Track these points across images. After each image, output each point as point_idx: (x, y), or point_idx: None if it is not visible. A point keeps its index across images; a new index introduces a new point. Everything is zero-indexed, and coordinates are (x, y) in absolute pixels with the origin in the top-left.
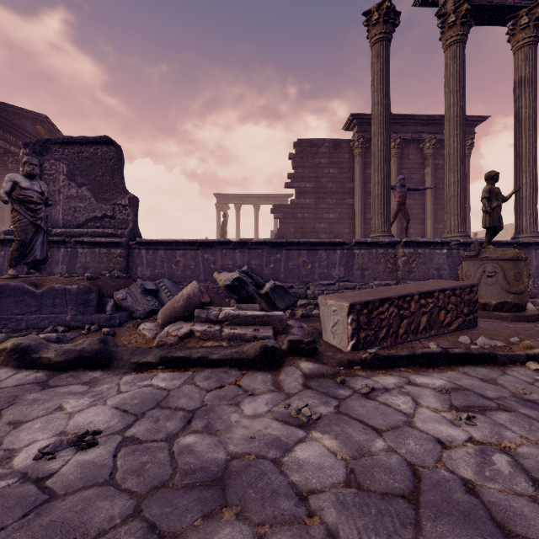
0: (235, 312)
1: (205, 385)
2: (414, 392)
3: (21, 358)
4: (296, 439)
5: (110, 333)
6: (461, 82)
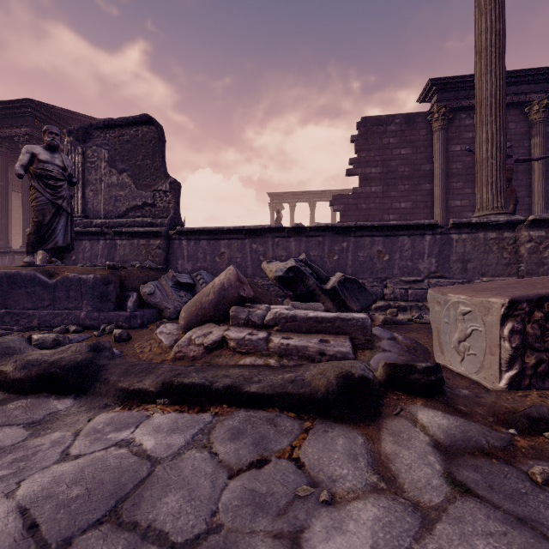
0: (289, 312)
1: (230, 453)
2: None
3: None
4: None
5: (122, 336)
6: None
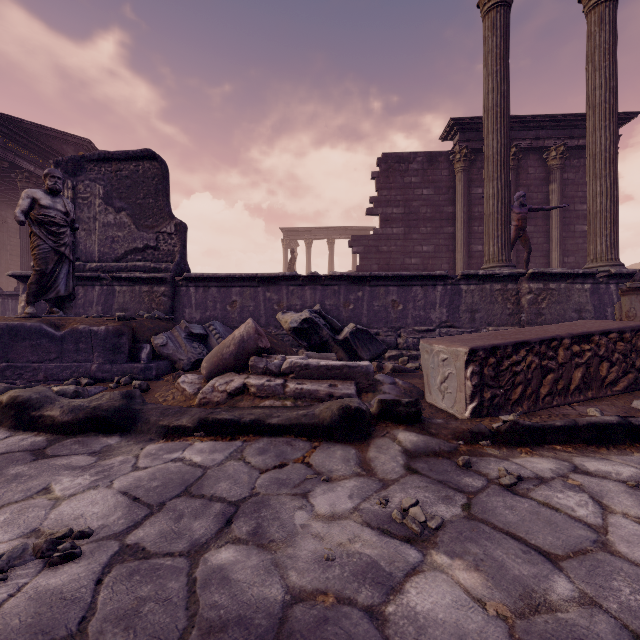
0: (303, 361)
1: (259, 462)
2: (590, 485)
3: (18, 416)
4: (406, 565)
5: (142, 386)
6: (611, 55)
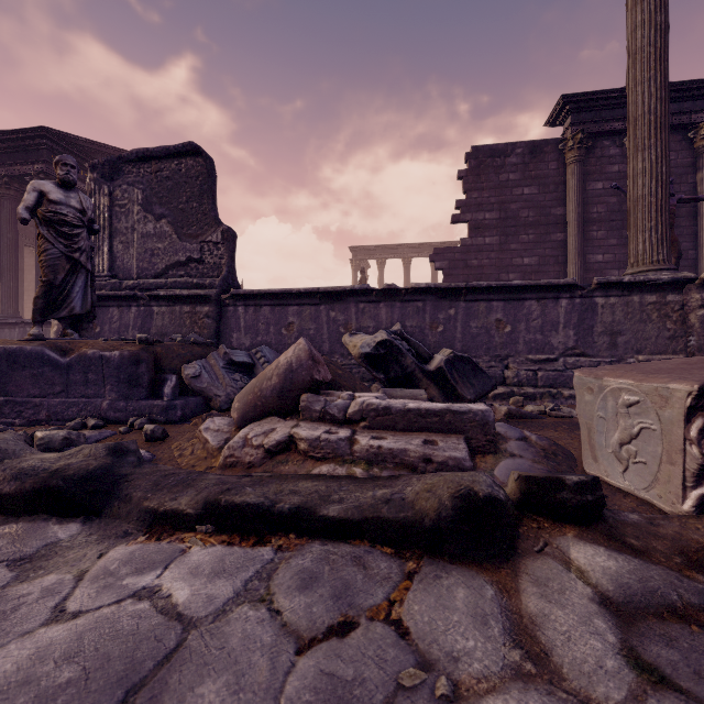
0: (381, 402)
1: (298, 611)
2: None
3: None
4: None
5: (156, 433)
6: None
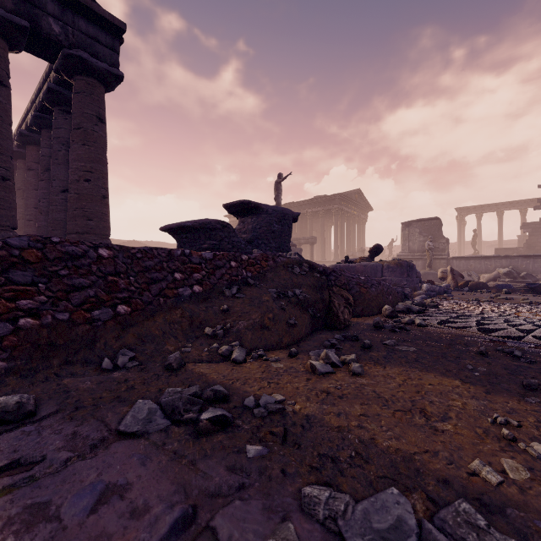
0: (512, 279)
1: None
2: None
3: None
4: None
5: None
6: None
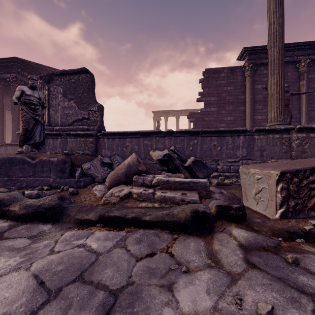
0: (165, 179)
1: (136, 250)
2: None
3: None
4: None
5: (74, 192)
6: None
